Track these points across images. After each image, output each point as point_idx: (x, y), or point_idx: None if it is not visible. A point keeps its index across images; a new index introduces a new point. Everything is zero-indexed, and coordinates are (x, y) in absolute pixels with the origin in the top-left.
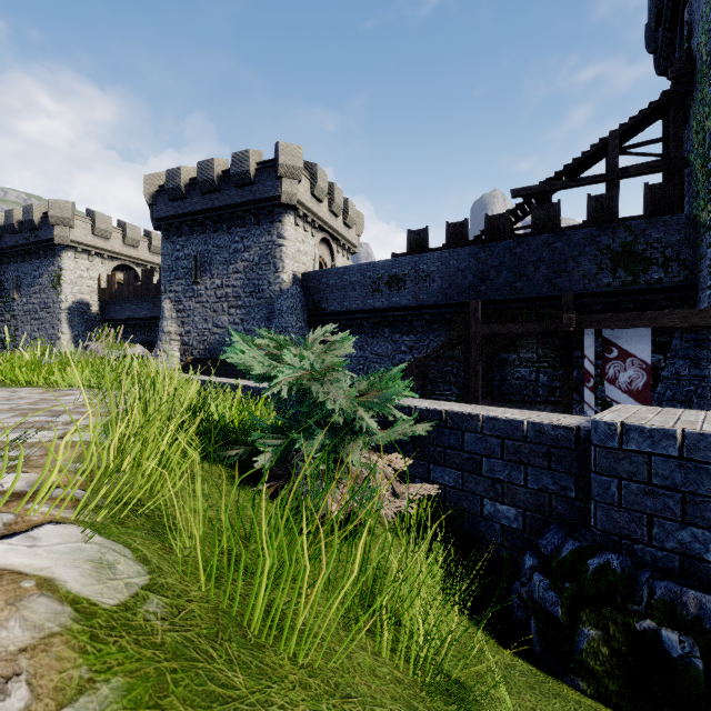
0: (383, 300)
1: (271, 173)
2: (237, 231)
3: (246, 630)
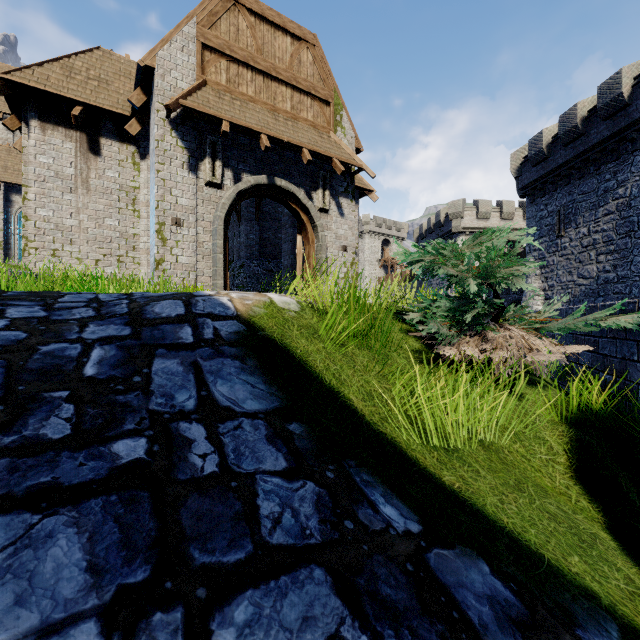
0: None
1: None
2: (607, 168)
3: (316, 334)
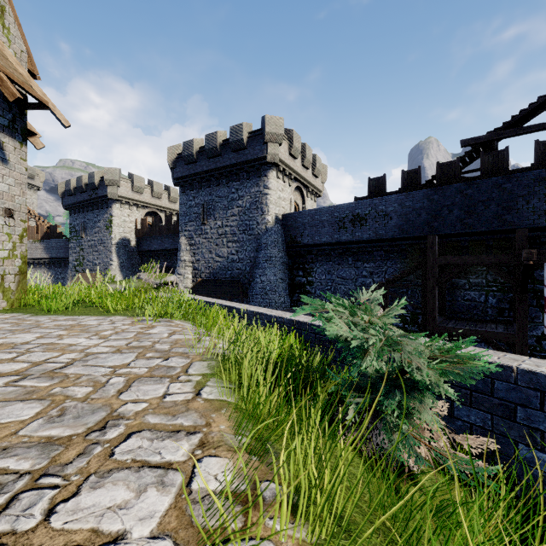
0: (348, 235)
1: (259, 140)
2: (233, 185)
3: None
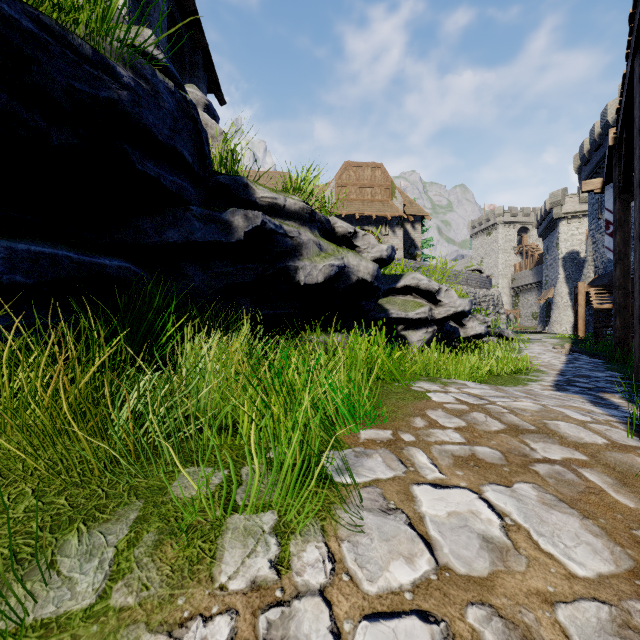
0: None
1: None
2: None
3: None
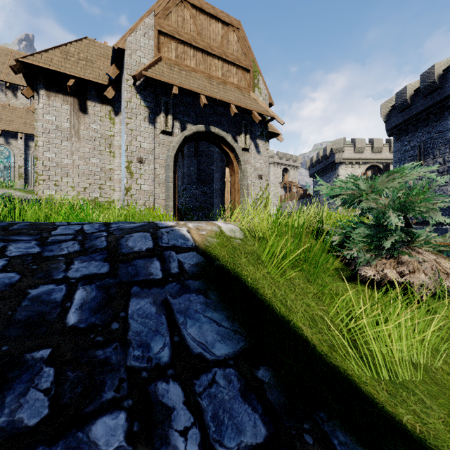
0: None
1: None
2: None
3: (259, 260)
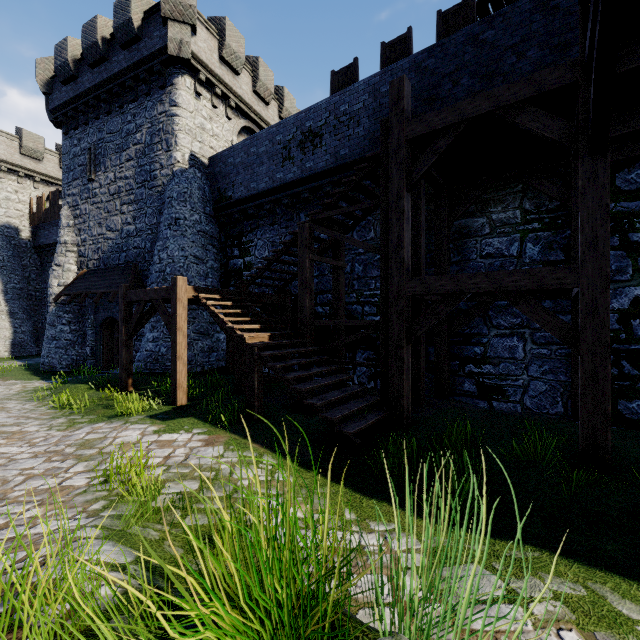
0: (295, 169)
1: (158, 20)
2: (129, 109)
3: None
